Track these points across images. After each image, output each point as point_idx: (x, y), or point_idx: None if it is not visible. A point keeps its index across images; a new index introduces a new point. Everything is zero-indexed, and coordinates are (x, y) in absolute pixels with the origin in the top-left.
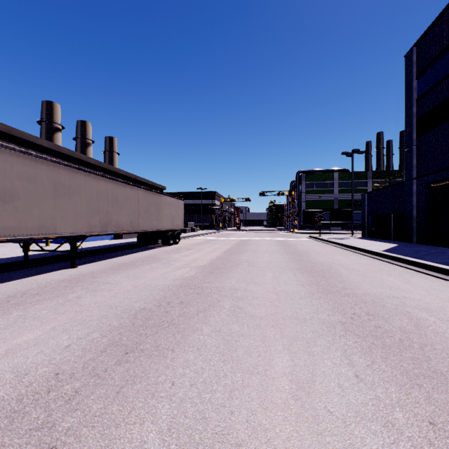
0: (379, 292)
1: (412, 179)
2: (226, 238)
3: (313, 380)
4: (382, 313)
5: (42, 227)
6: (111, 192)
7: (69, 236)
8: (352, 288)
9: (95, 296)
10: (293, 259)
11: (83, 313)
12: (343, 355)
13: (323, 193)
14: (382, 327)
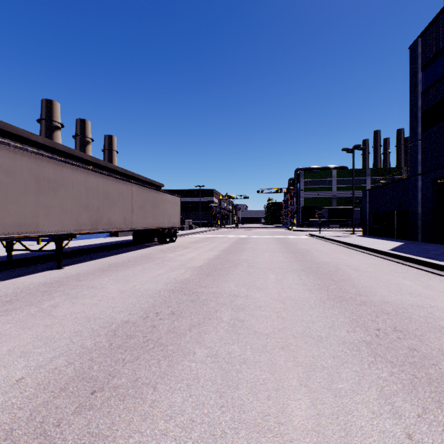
0: (399, 299)
1: (417, 175)
2: (225, 236)
3: None
4: (412, 329)
5: (22, 225)
6: (102, 188)
7: (53, 235)
8: (367, 294)
9: (73, 304)
10: (295, 258)
11: (53, 328)
12: (380, 396)
13: (322, 190)
14: (418, 349)
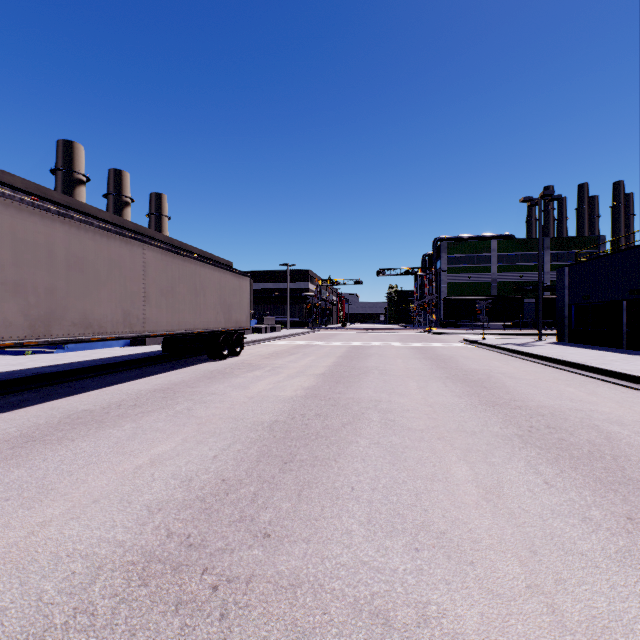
0: None
1: None
2: (326, 344)
3: None
4: None
5: None
6: (63, 246)
7: None
8: None
9: None
10: (479, 398)
11: None
12: None
13: (475, 271)
14: None
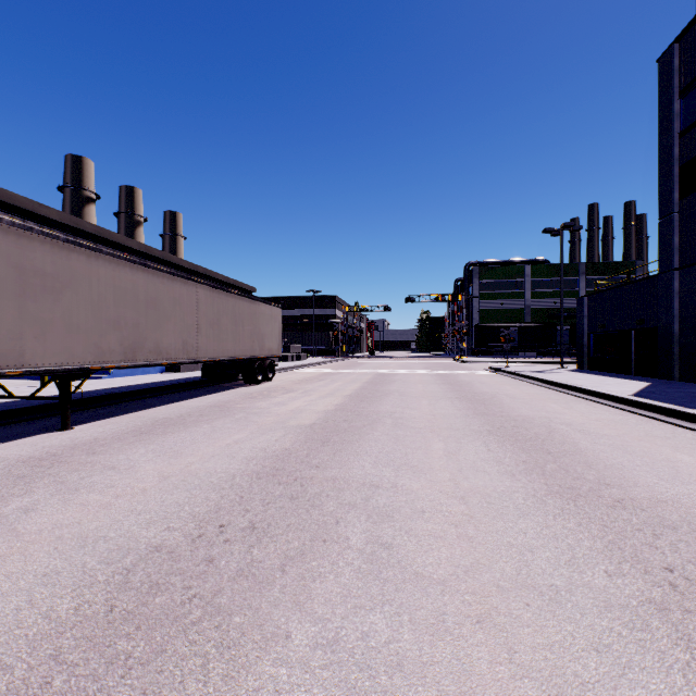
0: (683, 494)
1: (672, 270)
2: (353, 371)
3: None
4: None
5: None
6: (143, 290)
7: (53, 371)
8: (620, 483)
9: (65, 505)
10: (474, 410)
11: (5, 563)
12: None
13: (508, 298)
14: None
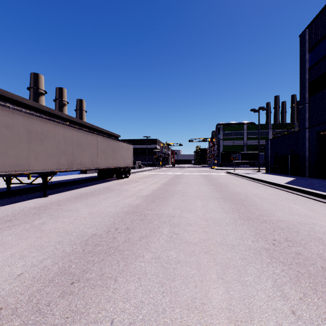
0: (290, 218)
1: (305, 128)
2: (165, 173)
3: (251, 318)
4: (299, 240)
5: (18, 165)
6: (75, 138)
7: (41, 172)
8: (267, 215)
9: (56, 222)
10: (216, 189)
11: (42, 239)
12: (274, 285)
13: (236, 140)
14: (302, 253)
